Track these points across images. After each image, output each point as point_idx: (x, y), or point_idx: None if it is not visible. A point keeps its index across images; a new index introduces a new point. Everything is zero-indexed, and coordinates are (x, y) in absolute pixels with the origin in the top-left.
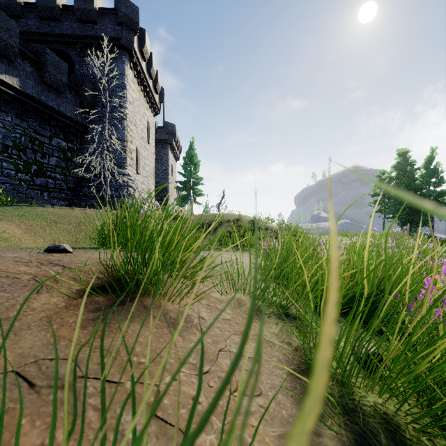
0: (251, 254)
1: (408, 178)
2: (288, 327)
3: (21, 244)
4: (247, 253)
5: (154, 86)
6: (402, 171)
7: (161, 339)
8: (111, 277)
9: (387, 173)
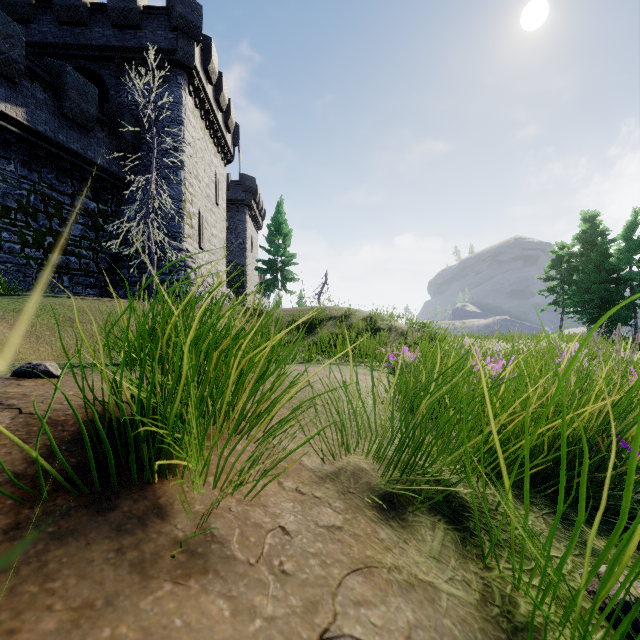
0: (368, 368)
1: (599, 253)
2: (455, 533)
3: (12, 356)
4: (361, 367)
5: (225, 122)
6: (589, 243)
7: (177, 617)
8: (108, 435)
9: (567, 248)
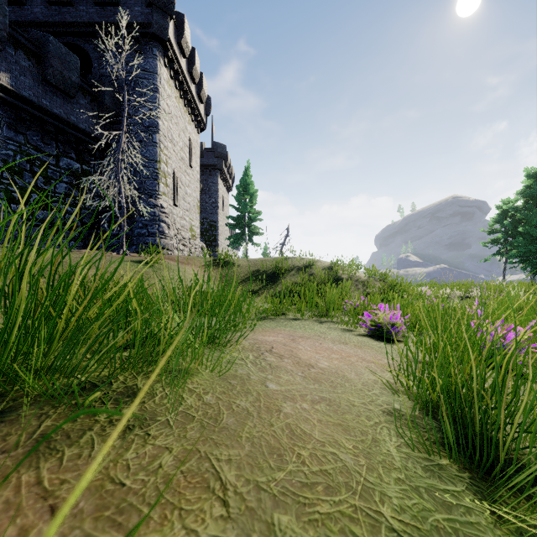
0: (339, 328)
1: None
2: None
3: None
4: (331, 325)
5: (198, 93)
6: (533, 198)
7: None
8: None
9: (511, 202)
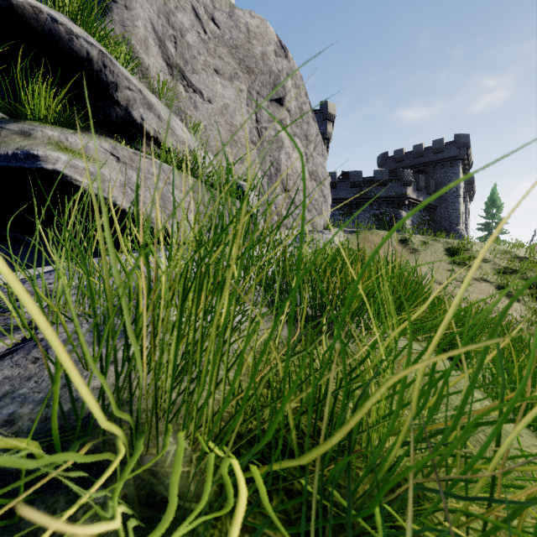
0: None
1: None
2: None
3: None
4: None
5: (468, 163)
6: None
7: None
8: None
9: None
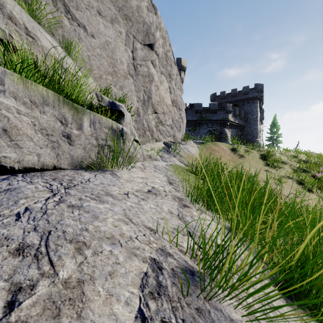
0: None
1: None
2: None
3: None
4: None
5: (261, 101)
6: None
7: None
8: None
9: None
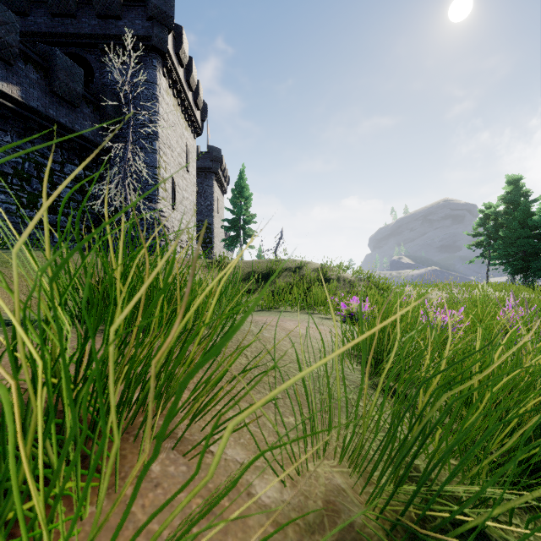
0: (321, 317)
1: (522, 212)
2: None
3: None
4: (315, 315)
5: (194, 100)
6: (513, 203)
7: None
8: None
9: (493, 207)
